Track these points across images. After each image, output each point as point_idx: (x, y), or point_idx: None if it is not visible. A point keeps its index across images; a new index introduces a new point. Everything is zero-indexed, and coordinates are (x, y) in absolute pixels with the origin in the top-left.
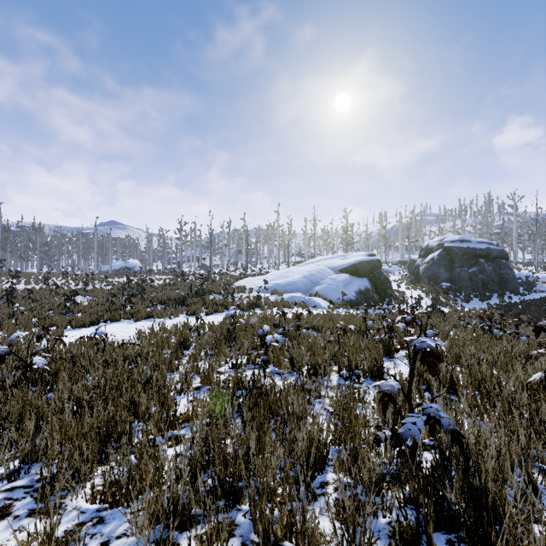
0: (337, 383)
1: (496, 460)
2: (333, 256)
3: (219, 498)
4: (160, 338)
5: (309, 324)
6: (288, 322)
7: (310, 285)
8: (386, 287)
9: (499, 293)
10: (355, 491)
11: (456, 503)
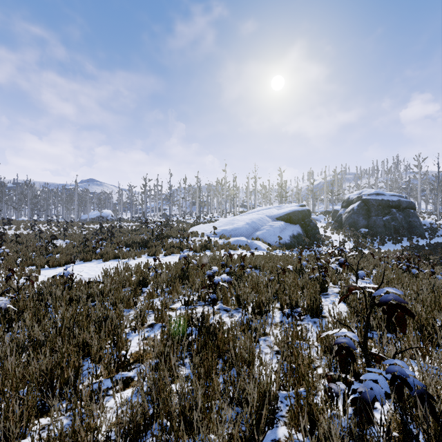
0: (280, 320)
1: None
2: (270, 206)
3: None
4: (123, 276)
5: (252, 264)
6: (234, 262)
7: (251, 230)
8: (314, 232)
9: (408, 237)
10: None
11: None
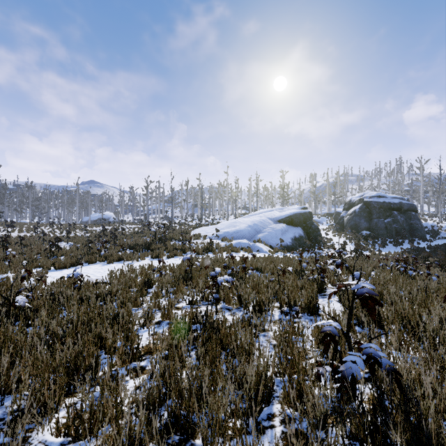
0: (278, 318)
1: (432, 398)
2: (272, 209)
3: (174, 433)
4: (128, 278)
5: (253, 266)
6: (236, 264)
7: (253, 233)
8: (316, 234)
9: (410, 240)
10: (302, 430)
11: (401, 445)
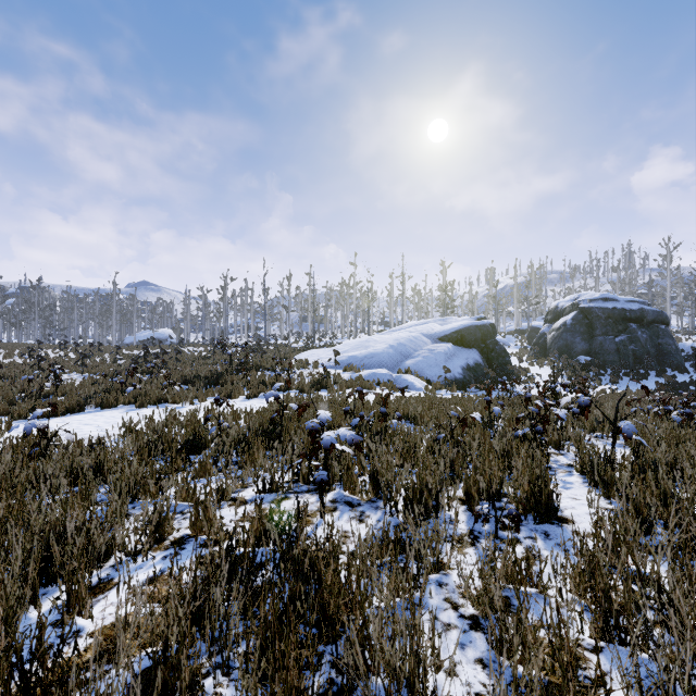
0: (467, 528)
1: None
2: (429, 320)
3: None
4: (160, 433)
5: (400, 412)
6: (368, 408)
7: (398, 358)
8: (502, 361)
9: (658, 371)
10: None
11: None
